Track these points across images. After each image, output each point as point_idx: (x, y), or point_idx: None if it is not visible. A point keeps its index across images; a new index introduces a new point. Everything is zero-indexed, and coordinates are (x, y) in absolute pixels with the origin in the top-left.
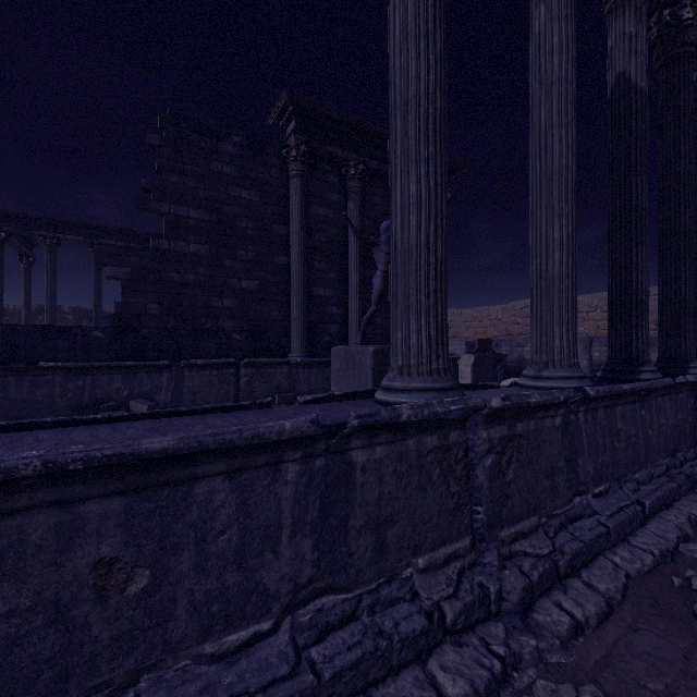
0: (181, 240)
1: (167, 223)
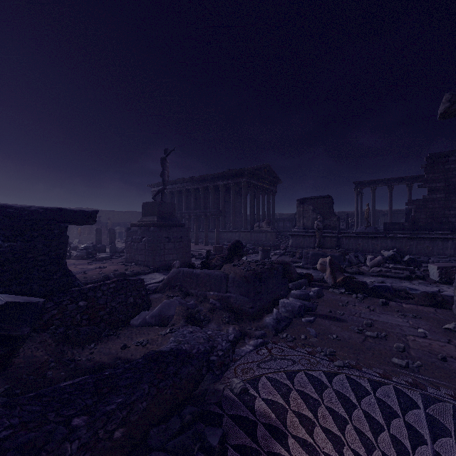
0: (433, 194)
1: (427, 190)
